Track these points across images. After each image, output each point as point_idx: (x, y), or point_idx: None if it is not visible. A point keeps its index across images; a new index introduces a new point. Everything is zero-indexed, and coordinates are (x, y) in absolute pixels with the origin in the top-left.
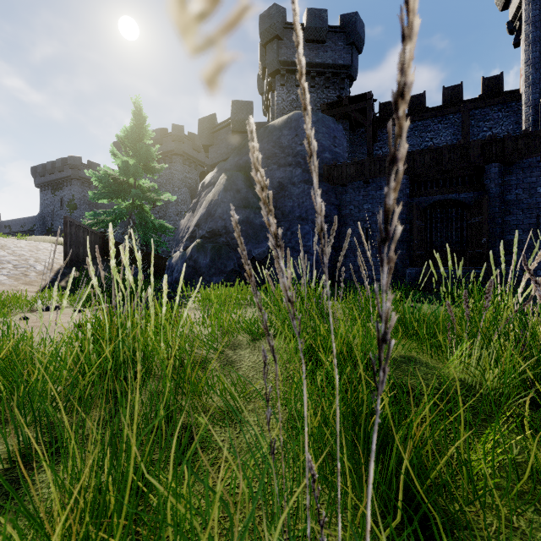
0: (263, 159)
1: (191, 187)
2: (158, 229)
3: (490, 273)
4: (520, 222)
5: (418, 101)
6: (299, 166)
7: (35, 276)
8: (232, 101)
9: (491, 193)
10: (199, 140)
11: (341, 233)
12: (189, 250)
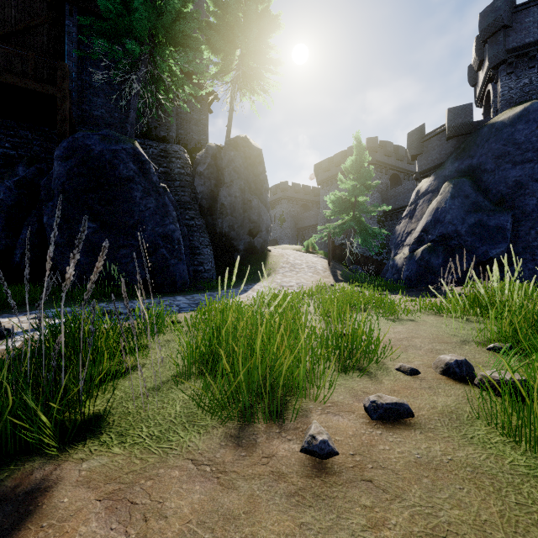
0: (491, 160)
1: (382, 191)
2: (371, 235)
3: None
4: None
5: None
6: None
7: (323, 273)
8: (447, 110)
9: None
10: (408, 152)
11: None
12: (419, 252)
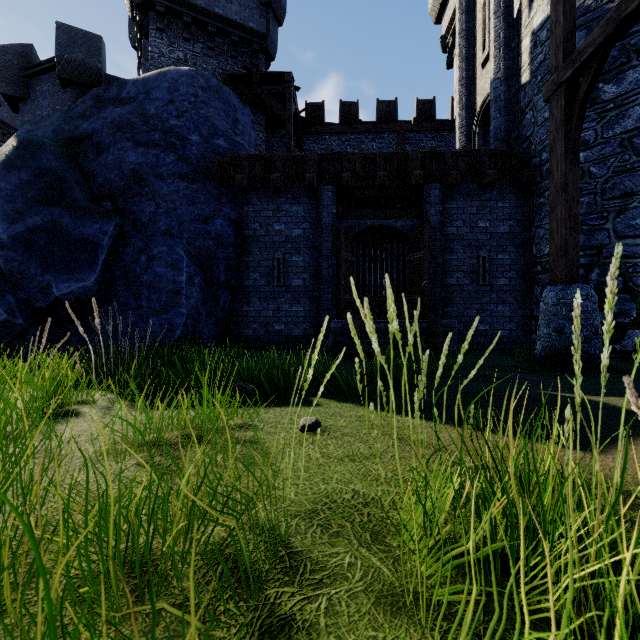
0: (109, 129)
1: None
2: None
3: (434, 328)
4: (461, 263)
5: (351, 111)
6: (172, 149)
7: None
8: (56, 23)
9: (432, 222)
10: None
11: (242, 265)
12: None
